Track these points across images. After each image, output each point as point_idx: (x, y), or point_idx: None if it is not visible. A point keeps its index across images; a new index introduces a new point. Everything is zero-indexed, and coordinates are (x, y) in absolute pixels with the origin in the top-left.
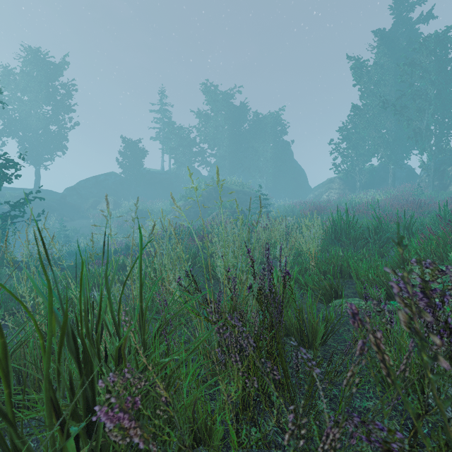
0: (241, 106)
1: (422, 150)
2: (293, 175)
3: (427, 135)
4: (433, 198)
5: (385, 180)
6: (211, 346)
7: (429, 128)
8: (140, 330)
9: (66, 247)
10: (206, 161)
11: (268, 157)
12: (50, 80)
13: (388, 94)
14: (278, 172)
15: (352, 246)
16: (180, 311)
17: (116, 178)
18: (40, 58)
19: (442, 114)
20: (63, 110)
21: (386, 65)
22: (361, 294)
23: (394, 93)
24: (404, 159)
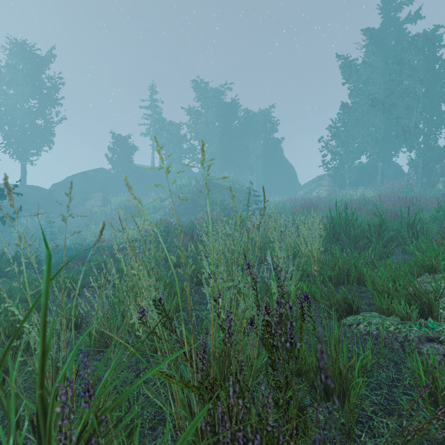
0: (231, 104)
1: (411, 148)
2: (283, 172)
3: (416, 133)
4: (422, 195)
5: (374, 177)
6: (192, 413)
7: (418, 126)
8: (40, 443)
9: (51, 245)
10: (197, 157)
11: (258, 154)
12: (37, 73)
13: (376, 93)
14: (268, 169)
15: (353, 245)
16: (126, 396)
17: (105, 174)
18: (26, 51)
19: (430, 112)
20: (51, 104)
21: (375, 63)
22: (380, 308)
23: (383, 91)
24: (392, 157)
